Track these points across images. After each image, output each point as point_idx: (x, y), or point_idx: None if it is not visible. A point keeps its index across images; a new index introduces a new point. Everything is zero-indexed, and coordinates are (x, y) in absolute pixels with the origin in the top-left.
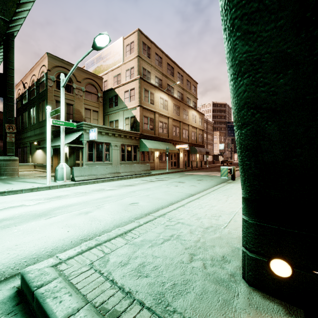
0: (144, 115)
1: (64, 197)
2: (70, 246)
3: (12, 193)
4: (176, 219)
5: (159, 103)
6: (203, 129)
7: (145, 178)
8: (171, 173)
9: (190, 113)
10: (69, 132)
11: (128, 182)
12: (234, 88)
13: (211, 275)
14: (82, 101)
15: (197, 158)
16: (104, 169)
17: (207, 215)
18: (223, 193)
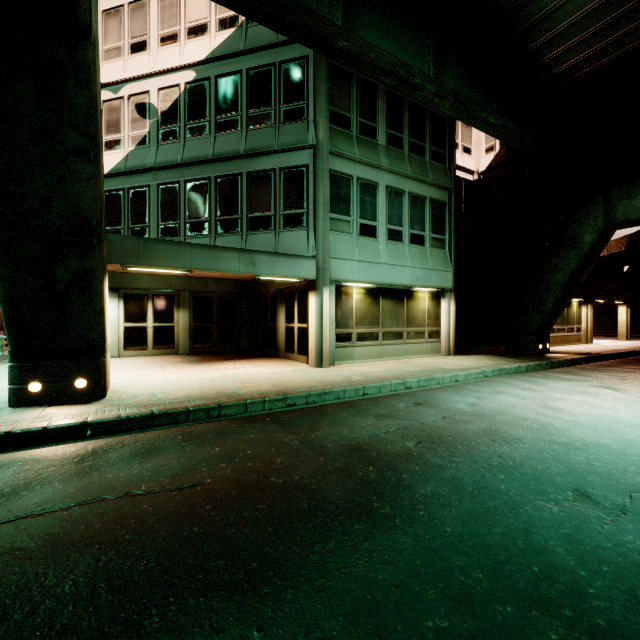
0: None
1: None
2: None
3: None
4: None
5: None
6: None
7: None
8: None
9: None
10: None
11: None
12: None
13: None
14: None
15: None
16: None
17: None
18: None
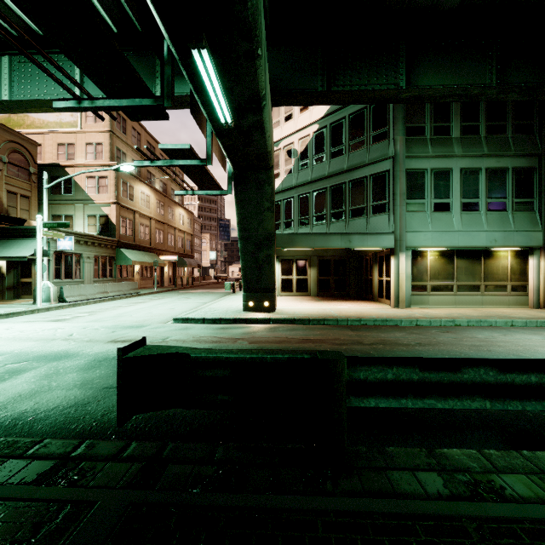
0: (121, 215)
1: (99, 311)
2: (170, 319)
3: (17, 315)
4: (212, 308)
5: (140, 199)
6: (192, 234)
7: (142, 297)
8: (161, 292)
9: (177, 211)
10: (12, 237)
11: (131, 301)
12: (241, 262)
13: (235, 312)
14: (3, 179)
15: (185, 273)
16: (92, 288)
17: (226, 306)
18: (230, 300)
